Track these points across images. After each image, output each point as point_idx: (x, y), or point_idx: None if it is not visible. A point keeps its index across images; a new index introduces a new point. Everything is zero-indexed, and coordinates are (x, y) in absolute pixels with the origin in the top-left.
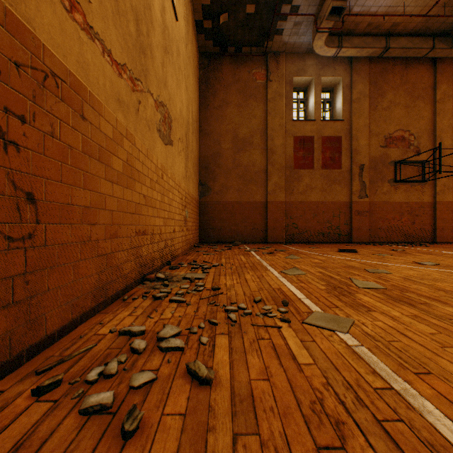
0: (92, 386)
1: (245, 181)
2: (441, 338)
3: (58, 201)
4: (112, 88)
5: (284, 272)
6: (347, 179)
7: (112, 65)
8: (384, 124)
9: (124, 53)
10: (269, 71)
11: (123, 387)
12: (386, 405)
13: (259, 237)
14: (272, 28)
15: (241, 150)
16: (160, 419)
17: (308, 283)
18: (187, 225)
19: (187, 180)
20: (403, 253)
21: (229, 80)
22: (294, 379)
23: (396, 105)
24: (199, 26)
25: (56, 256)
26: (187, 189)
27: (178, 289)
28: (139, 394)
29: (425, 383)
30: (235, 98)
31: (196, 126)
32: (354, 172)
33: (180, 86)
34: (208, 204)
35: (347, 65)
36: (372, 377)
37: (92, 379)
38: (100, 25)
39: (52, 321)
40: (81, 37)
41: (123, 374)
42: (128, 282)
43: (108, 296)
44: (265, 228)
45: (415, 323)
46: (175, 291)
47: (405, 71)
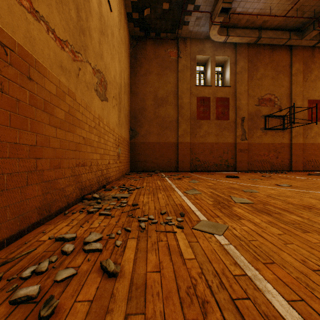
0: (25, 281)
1: (162, 128)
2: (285, 237)
3: (7, 141)
4: (56, 57)
5: (186, 192)
6: (233, 127)
7: (55, 40)
8: (258, 89)
9: (66, 32)
10: (179, 50)
11: (49, 281)
12: (240, 287)
13: (172, 167)
14: (181, 20)
15: (159, 106)
16: (72, 305)
17: (201, 200)
18: (120, 159)
19: (120, 126)
20: (269, 178)
21: (151, 56)
22: (178, 270)
23: (266, 76)
24: (130, 17)
25: (5, 182)
26: (120, 133)
27: (108, 205)
28: (61, 286)
29: (269, 270)
30: (155, 68)
31: (127, 88)
32: (237, 122)
33: (114, 59)
34: (136, 144)
35: (233, 48)
36: (234, 267)
37: (25, 275)
38: (45, 10)
39: (1, 232)
40: (28, 18)
41: (51, 271)
42: (70, 200)
43: (52, 211)
44: (177, 161)
45: (270, 227)
46: (104, 207)
47: (272, 54)
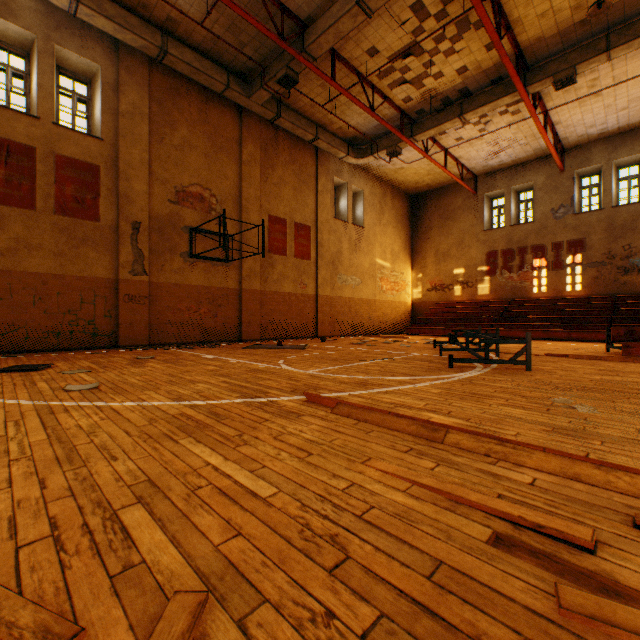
0: None
1: None
2: None
3: None
4: None
5: None
6: (113, 241)
7: None
8: (176, 169)
9: None
10: None
11: None
12: None
13: None
14: None
15: None
16: None
17: None
18: None
19: None
20: (136, 363)
21: None
22: None
23: (194, 148)
24: None
25: None
26: None
27: None
28: None
29: None
30: None
31: None
32: (124, 231)
33: None
34: None
35: (111, 50)
36: None
37: None
38: None
39: None
40: None
41: None
42: None
43: None
44: None
45: None
46: None
47: (206, 107)
